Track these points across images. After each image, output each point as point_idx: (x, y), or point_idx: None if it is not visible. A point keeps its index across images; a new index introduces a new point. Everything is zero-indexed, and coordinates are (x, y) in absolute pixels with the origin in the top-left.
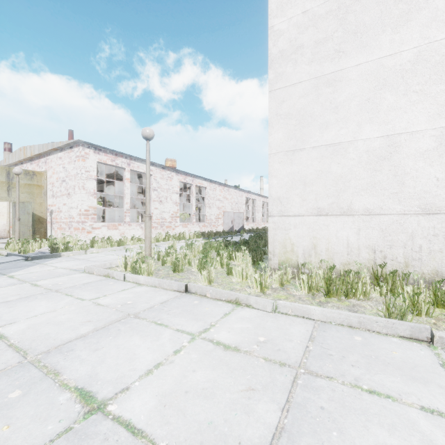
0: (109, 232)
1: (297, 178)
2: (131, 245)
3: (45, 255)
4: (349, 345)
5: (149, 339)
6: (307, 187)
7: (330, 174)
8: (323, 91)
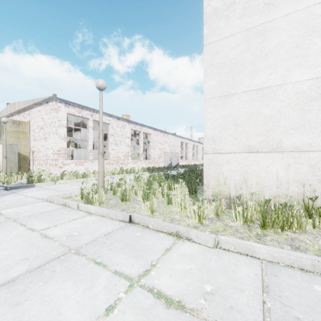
0: (76, 167)
1: (229, 119)
2: (93, 177)
3: (21, 186)
4: (313, 301)
5: (82, 287)
6: (239, 127)
7: (260, 115)
8: (254, 41)
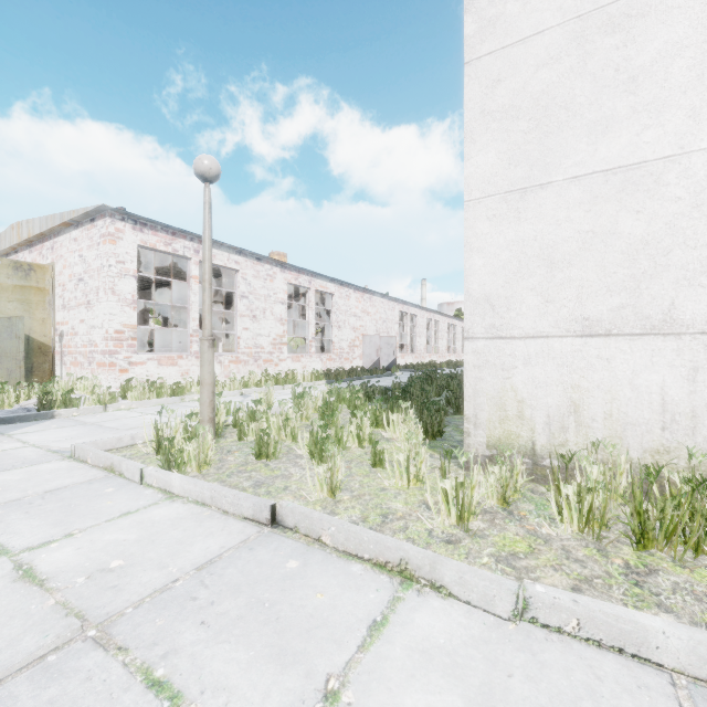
0: (161, 370)
1: (531, 251)
2: (197, 393)
3: (21, 416)
4: None
5: None
6: (557, 271)
7: (616, 239)
8: (598, 45)
